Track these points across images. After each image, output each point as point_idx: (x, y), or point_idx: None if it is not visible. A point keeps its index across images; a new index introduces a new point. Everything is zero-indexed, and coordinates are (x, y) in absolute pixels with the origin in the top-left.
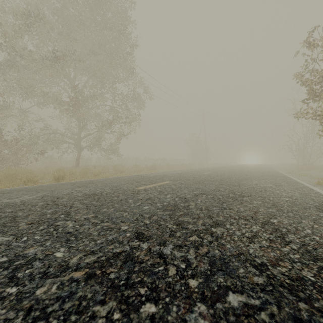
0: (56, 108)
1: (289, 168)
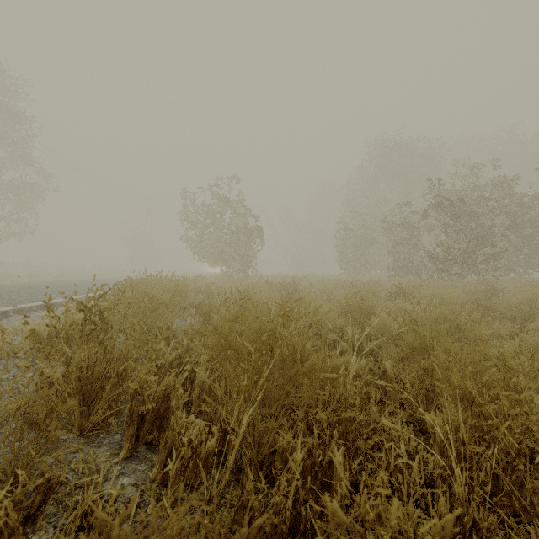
0: None
1: None
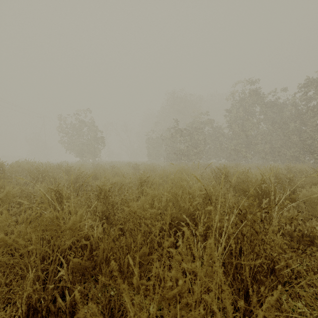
0: None
1: None
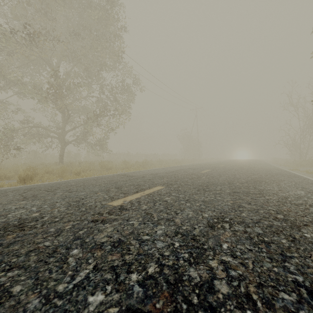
0: (33, 97)
1: (287, 164)
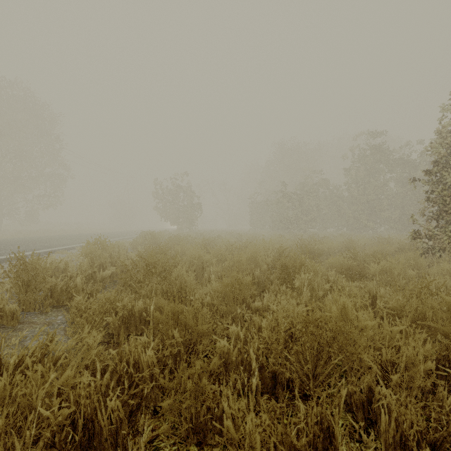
0: None
1: None
